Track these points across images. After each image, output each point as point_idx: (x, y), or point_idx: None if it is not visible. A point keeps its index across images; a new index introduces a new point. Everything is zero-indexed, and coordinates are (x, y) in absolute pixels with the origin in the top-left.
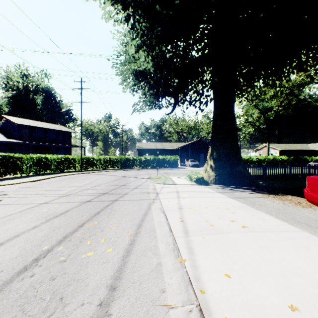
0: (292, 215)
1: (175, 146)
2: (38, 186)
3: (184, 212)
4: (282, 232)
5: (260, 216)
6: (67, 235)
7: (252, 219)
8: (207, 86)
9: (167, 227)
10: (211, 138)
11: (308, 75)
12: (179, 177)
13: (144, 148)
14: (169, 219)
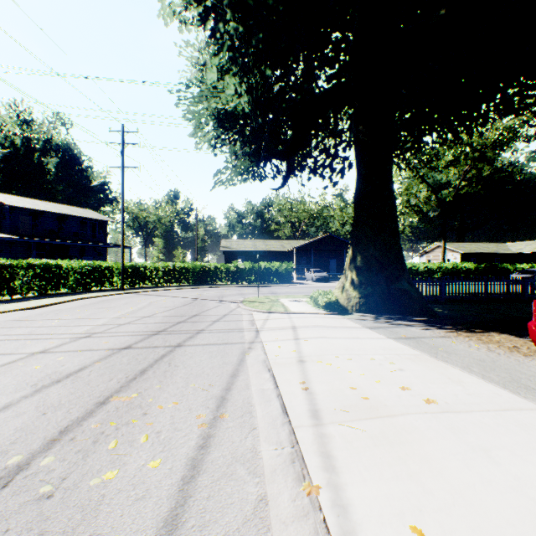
0: (512, 374)
1: (287, 246)
2: (38, 317)
3: (309, 370)
4: (505, 411)
5: (452, 376)
6: (69, 427)
7: (439, 383)
8: (343, 141)
9: (278, 403)
10: (353, 232)
11: (510, 127)
12: (296, 300)
13: (235, 250)
14: (280, 385)
